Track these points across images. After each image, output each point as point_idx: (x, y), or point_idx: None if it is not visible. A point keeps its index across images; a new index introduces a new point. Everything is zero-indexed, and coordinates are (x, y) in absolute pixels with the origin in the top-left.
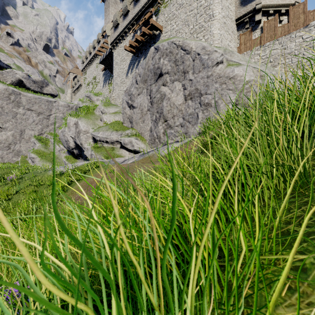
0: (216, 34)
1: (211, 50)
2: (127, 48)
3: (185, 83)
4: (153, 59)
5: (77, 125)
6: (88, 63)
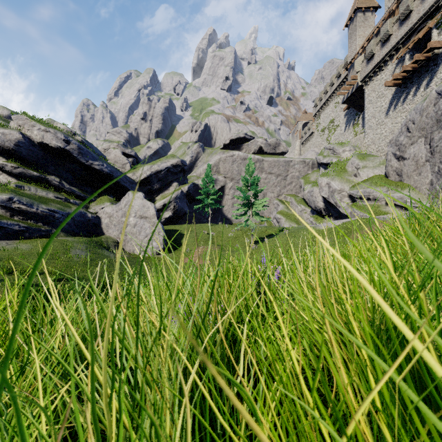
0: None
1: None
2: (389, 84)
3: None
4: (435, 106)
5: (330, 185)
6: (323, 105)
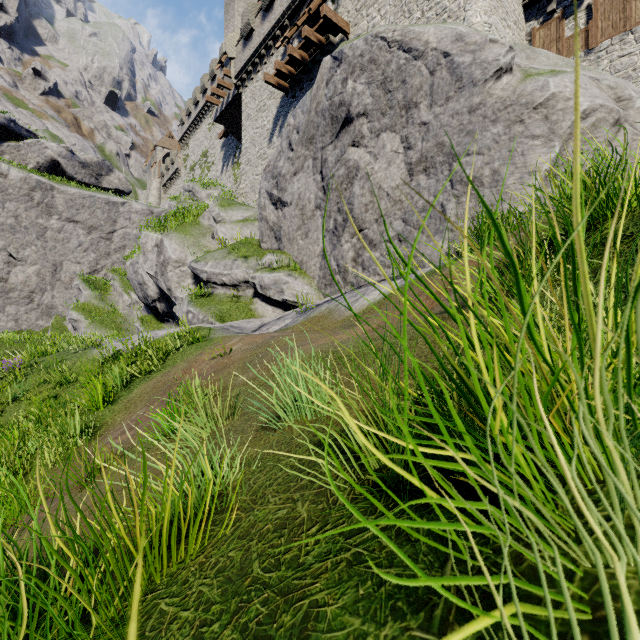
0: (480, 25)
1: (481, 42)
2: (271, 80)
3: (409, 133)
4: (330, 85)
5: (160, 249)
6: (193, 124)
